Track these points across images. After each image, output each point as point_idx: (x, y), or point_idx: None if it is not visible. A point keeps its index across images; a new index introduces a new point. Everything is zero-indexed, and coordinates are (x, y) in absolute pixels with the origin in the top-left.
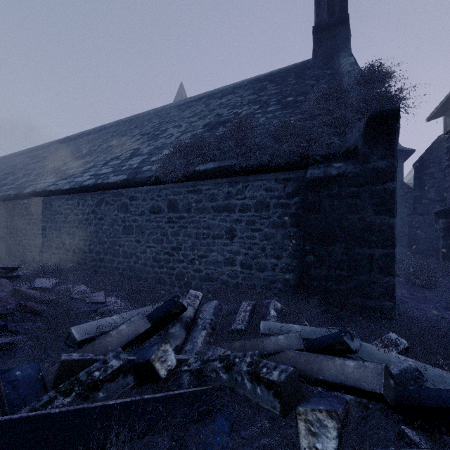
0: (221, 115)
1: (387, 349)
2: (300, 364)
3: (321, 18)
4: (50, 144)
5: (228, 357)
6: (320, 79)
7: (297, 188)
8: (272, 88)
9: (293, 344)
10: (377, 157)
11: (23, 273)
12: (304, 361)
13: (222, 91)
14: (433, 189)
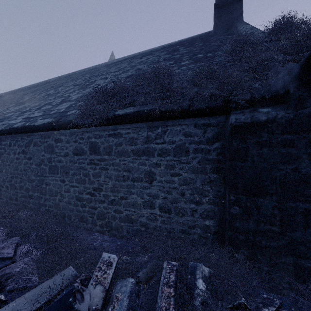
0: (141, 69)
1: None
2: None
3: None
4: (5, 94)
5: None
6: (224, 41)
7: (218, 134)
8: (183, 49)
9: None
10: None
11: None
12: None
13: (142, 53)
14: None
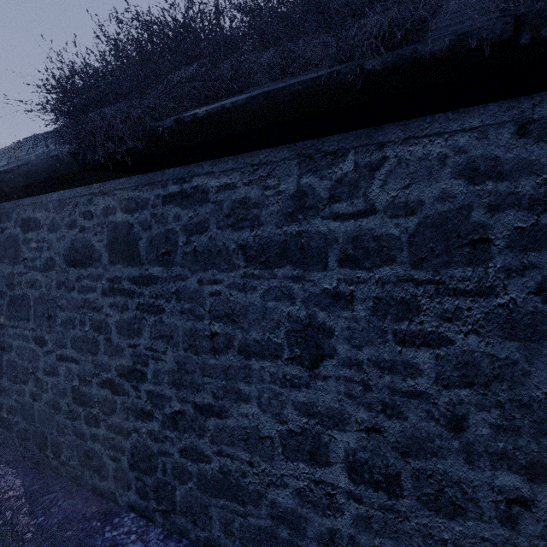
0: None
1: None
2: None
3: None
4: None
5: None
6: None
7: None
8: None
9: None
10: None
11: None
12: None
13: None
14: None
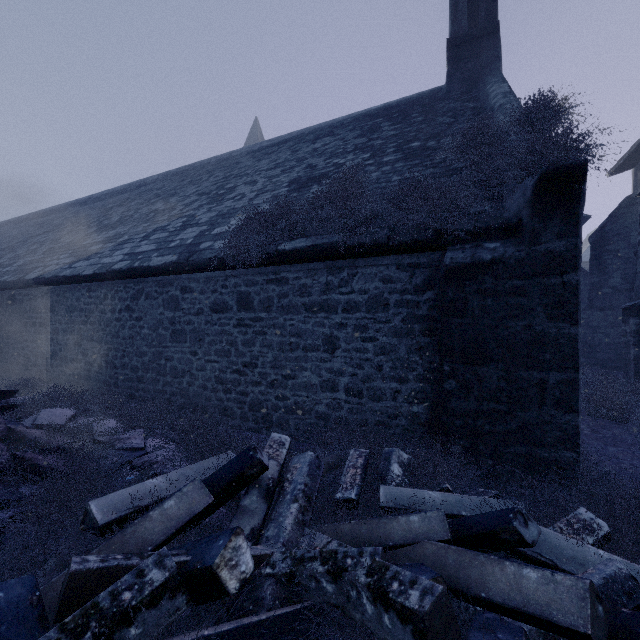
0: (314, 167)
1: (581, 541)
2: (448, 567)
3: (459, 27)
4: (66, 206)
5: (334, 555)
6: (459, 116)
7: (430, 279)
8: (389, 127)
9: (434, 530)
10: (553, 235)
11: (24, 400)
12: (454, 562)
13: (315, 131)
14: (618, 273)
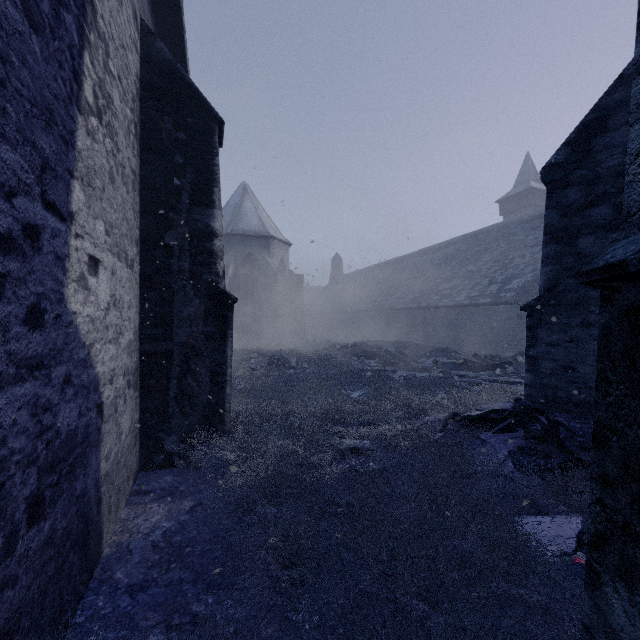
0: None
1: None
2: None
3: None
4: (403, 258)
5: None
6: None
7: None
8: None
9: None
10: None
11: None
12: None
13: None
14: None
